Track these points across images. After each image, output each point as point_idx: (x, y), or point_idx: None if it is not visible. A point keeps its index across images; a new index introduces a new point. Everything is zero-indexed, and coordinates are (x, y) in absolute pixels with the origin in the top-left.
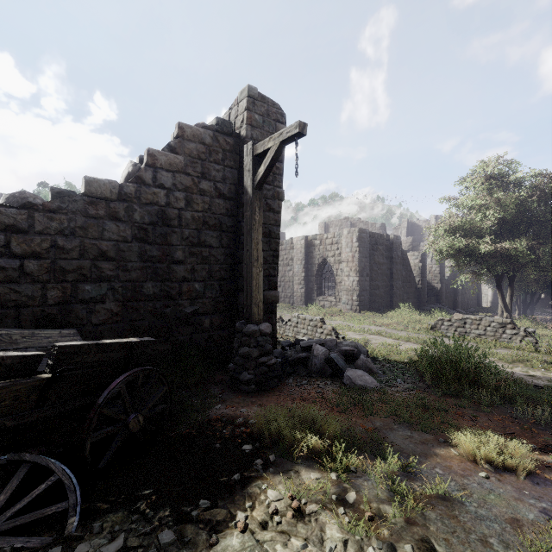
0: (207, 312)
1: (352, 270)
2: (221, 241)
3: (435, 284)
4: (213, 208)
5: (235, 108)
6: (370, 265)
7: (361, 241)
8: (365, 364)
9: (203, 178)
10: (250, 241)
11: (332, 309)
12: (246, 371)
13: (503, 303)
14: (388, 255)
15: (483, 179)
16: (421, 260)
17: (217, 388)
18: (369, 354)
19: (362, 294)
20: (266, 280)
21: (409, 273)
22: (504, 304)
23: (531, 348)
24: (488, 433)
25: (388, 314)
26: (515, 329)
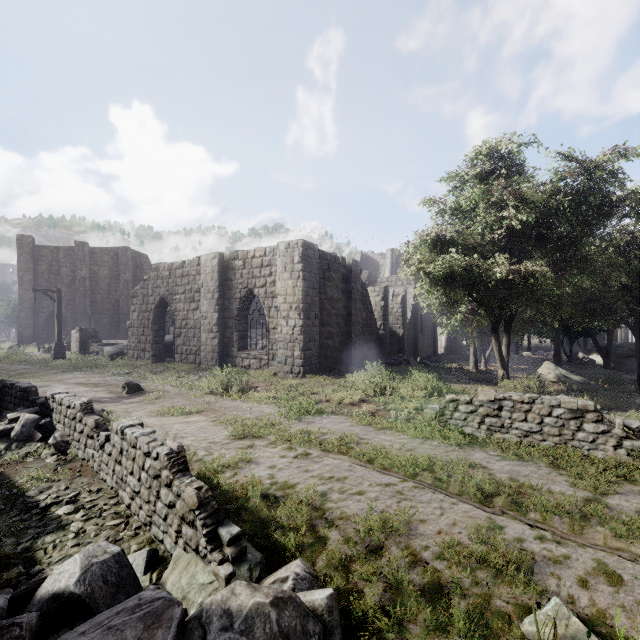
0: None
1: (292, 308)
2: None
3: (396, 329)
4: None
5: None
6: (320, 301)
7: (307, 262)
8: None
9: None
10: None
11: (261, 372)
12: None
13: (500, 356)
14: (345, 288)
15: (486, 168)
16: (383, 297)
17: None
18: None
19: (309, 347)
20: None
21: (370, 315)
22: (500, 358)
23: None
24: None
25: (348, 379)
26: (604, 423)
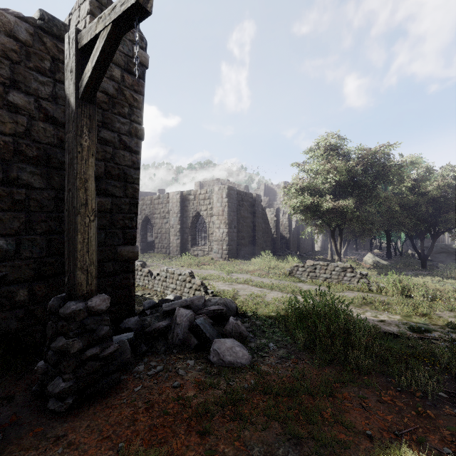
0: (23, 279)
1: (222, 222)
2: (49, 181)
3: (285, 234)
4: (34, 133)
5: (76, 12)
6: (237, 218)
7: (230, 197)
8: (235, 328)
9: (15, 87)
10: (73, 175)
11: (205, 258)
12: (60, 376)
13: (335, 249)
14: (252, 210)
15: (324, 150)
16: (276, 215)
17: (9, 409)
18: (238, 309)
19: (231, 244)
20: (119, 233)
21: (267, 226)
22: (336, 250)
23: (366, 289)
24: (404, 451)
25: (252, 261)
26: (353, 273)
